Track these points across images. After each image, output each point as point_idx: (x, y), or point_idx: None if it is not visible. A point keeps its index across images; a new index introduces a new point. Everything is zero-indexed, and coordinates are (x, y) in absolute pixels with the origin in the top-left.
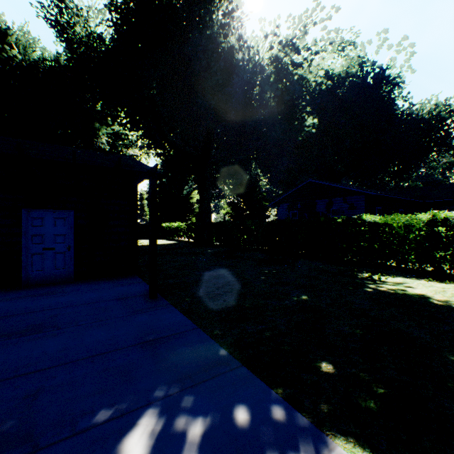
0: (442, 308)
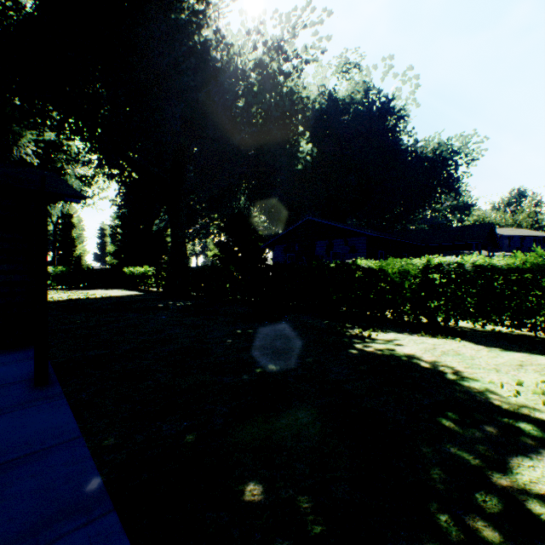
0: (428, 372)
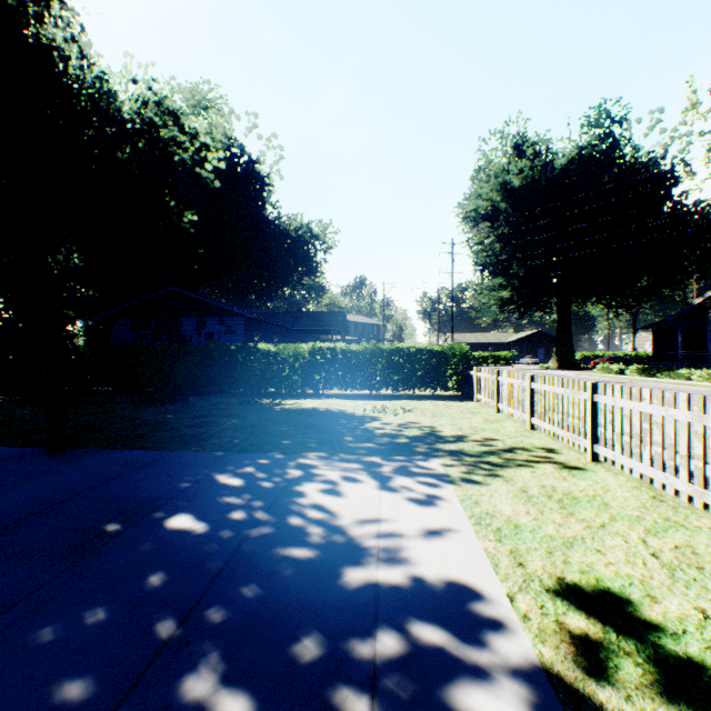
0: (326, 411)
